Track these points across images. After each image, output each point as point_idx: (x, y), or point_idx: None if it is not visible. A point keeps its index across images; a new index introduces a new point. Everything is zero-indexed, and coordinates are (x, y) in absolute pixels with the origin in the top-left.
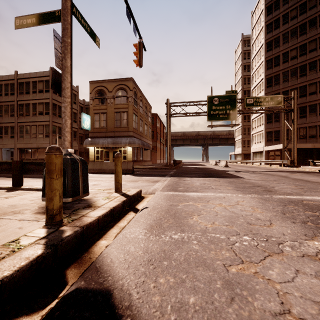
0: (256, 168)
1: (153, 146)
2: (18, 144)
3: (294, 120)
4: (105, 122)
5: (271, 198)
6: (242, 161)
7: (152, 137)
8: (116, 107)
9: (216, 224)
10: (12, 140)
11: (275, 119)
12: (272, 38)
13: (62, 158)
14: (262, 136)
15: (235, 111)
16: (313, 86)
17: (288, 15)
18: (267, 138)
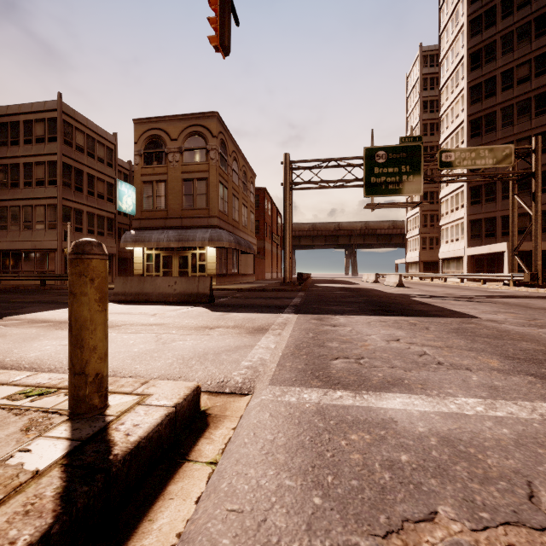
0: (462, 290)
1: (258, 247)
2: None
3: (537, 195)
4: (164, 200)
5: None
6: (422, 276)
7: (256, 232)
8: (185, 170)
9: None
10: None
11: (487, 196)
12: (481, 44)
13: None
14: (461, 228)
15: (419, 176)
16: None
17: (513, 0)
18: (472, 233)
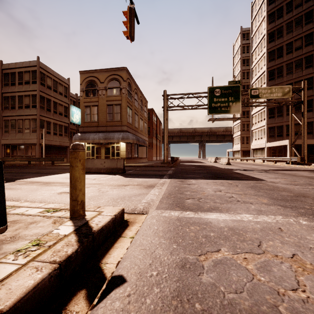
0: (263, 166)
1: (149, 142)
2: (3, 140)
3: (304, 113)
4: (96, 116)
5: None
6: (242, 158)
7: (148, 133)
8: (108, 99)
9: None
10: None
11: (278, 113)
12: (274, 28)
13: None
14: (263, 132)
15: (239, 103)
16: None
17: (292, 3)
18: (269, 134)
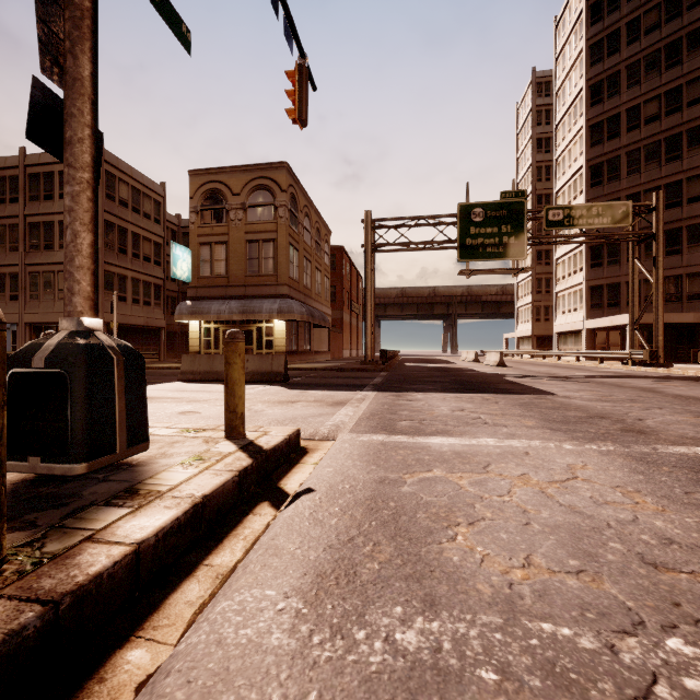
0: (571, 369)
1: (334, 319)
2: (28, 315)
3: (658, 259)
4: (224, 264)
5: (658, 456)
6: (534, 353)
7: (332, 300)
8: (249, 230)
9: (539, 568)
10: (14, 304)
11: (609, 257)
12: (602, 75)
13: (3, 343)
14: (579, 296)
15: (522, 238)
16: (698, 183)
17: (640, 23)
18: (592, 302)
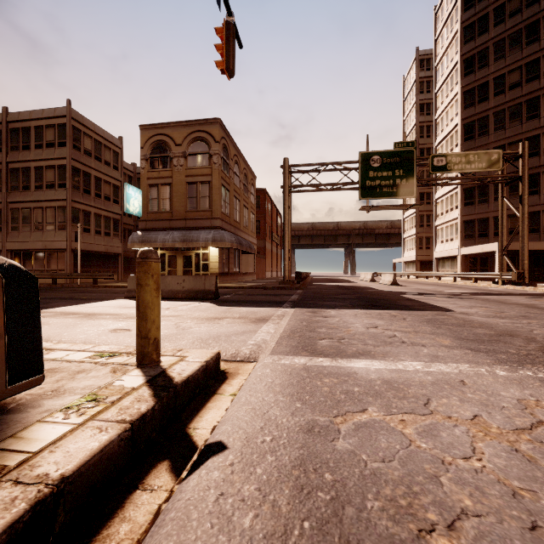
0: (453, 288)
1: (258, 247)
2: (9, 243)
3: (524, 197)
4: (168, 202)
5: None
6: (418, 274)
7: (257, 232)
8: (189, 174)
9: None
10: None
11: (480, 197)
12: (474, 51)
13: None
14: (455, 228)
15: (412, 180)
16: None
17: (505, 9)
18: (466, 233)
